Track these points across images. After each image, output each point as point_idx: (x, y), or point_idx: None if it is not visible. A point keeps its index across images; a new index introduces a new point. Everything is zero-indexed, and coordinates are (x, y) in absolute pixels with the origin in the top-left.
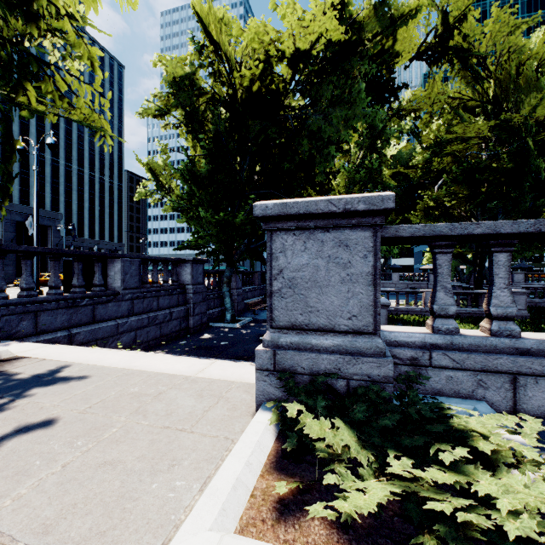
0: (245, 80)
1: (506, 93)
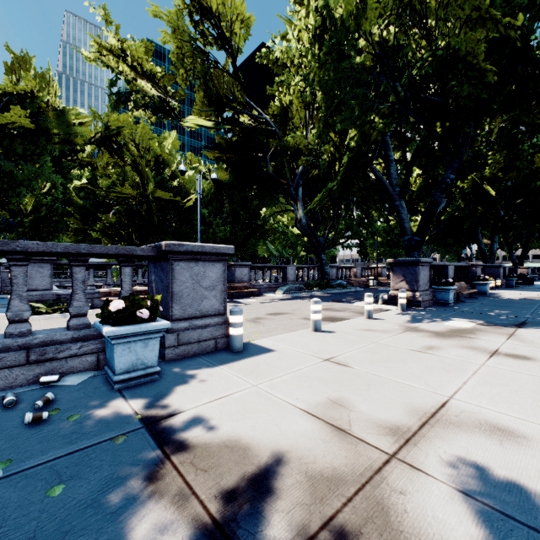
0: None
1: (144, 176)
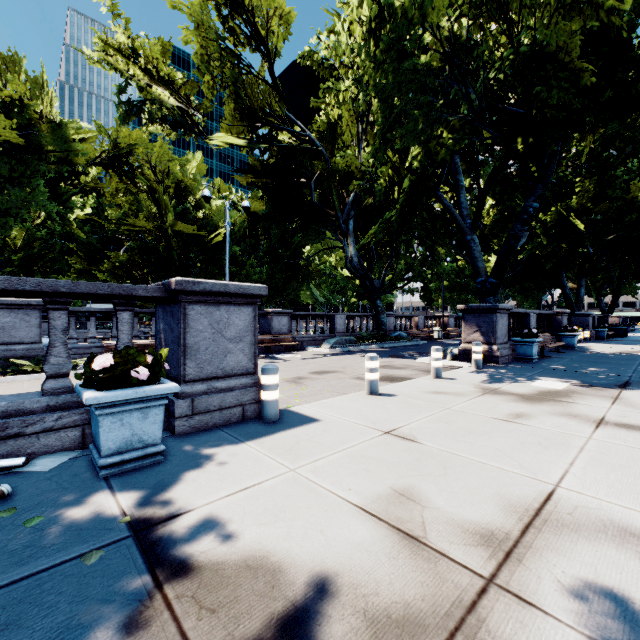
0: None
1: (161, 205)
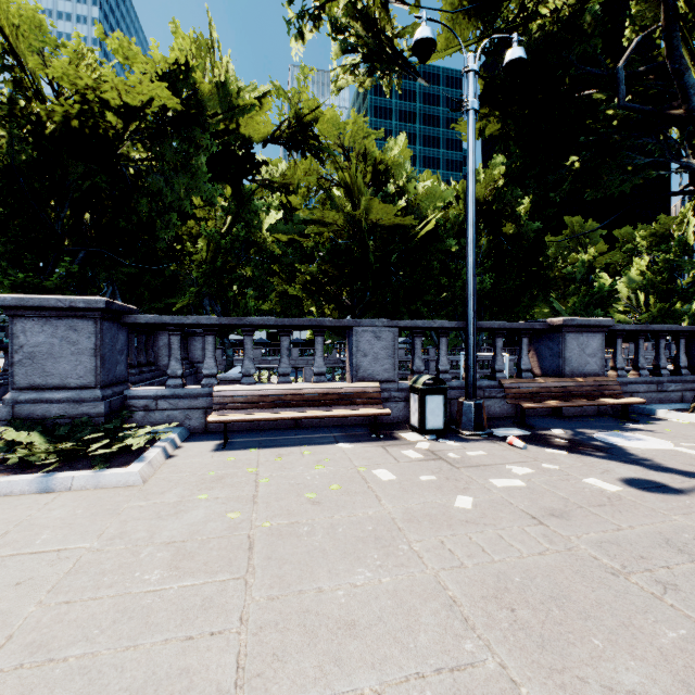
0: (57, 115)
1: (354, 191)
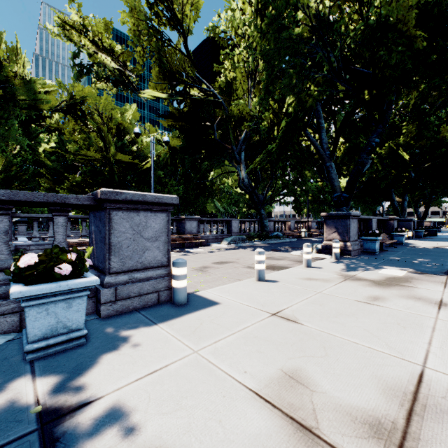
0: None
1: (106, 141)
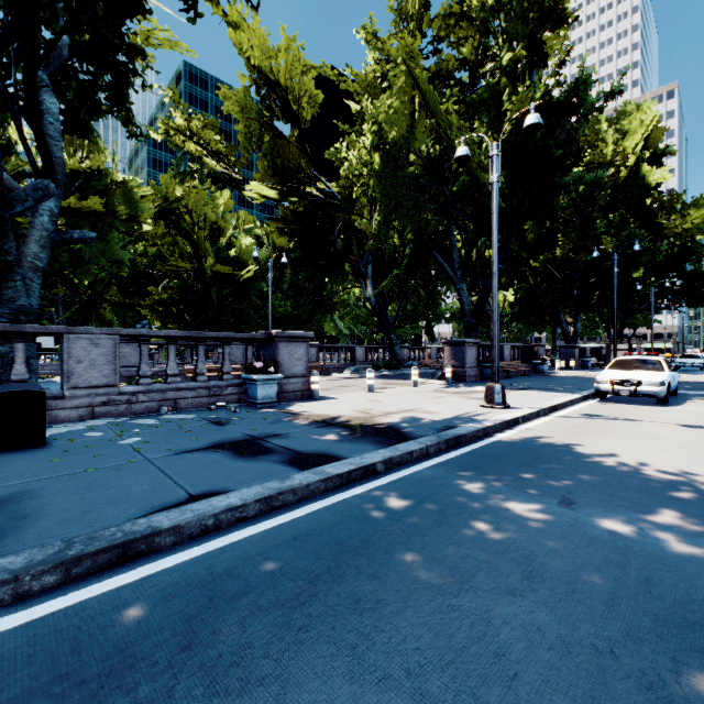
0: None
1: (200, 248)
